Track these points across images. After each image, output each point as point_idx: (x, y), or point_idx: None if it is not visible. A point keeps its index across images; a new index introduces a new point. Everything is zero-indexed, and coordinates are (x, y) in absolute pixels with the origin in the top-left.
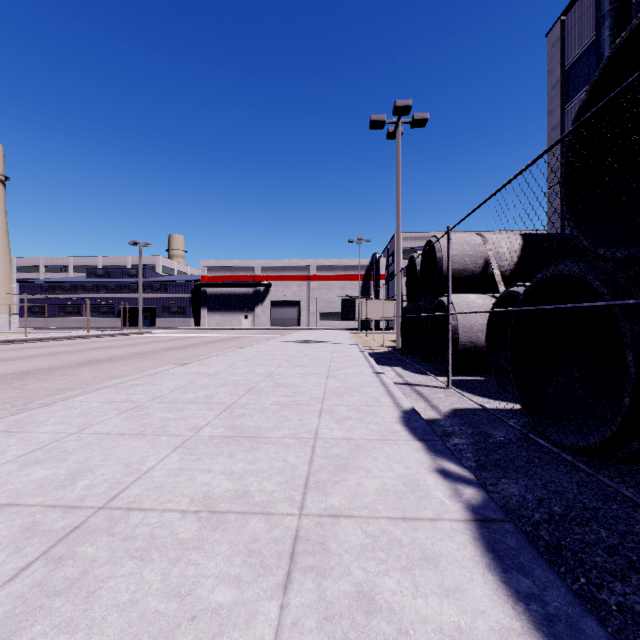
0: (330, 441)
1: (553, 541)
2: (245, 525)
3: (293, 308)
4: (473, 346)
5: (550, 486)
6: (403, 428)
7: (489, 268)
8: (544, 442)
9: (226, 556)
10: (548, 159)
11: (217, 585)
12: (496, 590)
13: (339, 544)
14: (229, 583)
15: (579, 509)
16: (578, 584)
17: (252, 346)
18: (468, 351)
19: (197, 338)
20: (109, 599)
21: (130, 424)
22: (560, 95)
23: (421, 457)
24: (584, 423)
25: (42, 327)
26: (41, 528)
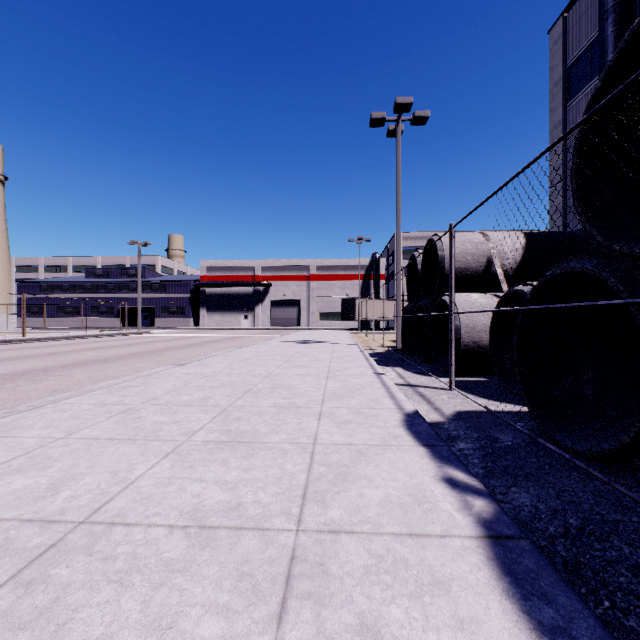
0: (330, 447)
1: (571, 558)
2: (237, 543)
3: (293, 308)
4: (476, 346)
5: (564, 496)
6: (406, 432)
7: (492, 267)
8: (554, 447)
9: (215, 580)
10: (550, 157)
11: (203, 616)
12: (516, 622)
13: (340, 565)
14: (217, 613)
15: (597, 522)
16: (602, 608)
17: (251, 346)
18: (471, 351)
19: (196, 338)
20: (80, 633)
21: (121, 428)
22: (562, 93)
23: (426, 464)
24: (595, 427)
25: (41, 327)
26: (14, 546)
